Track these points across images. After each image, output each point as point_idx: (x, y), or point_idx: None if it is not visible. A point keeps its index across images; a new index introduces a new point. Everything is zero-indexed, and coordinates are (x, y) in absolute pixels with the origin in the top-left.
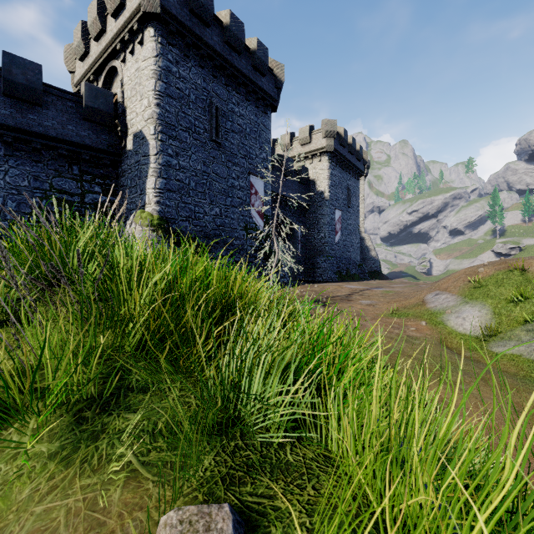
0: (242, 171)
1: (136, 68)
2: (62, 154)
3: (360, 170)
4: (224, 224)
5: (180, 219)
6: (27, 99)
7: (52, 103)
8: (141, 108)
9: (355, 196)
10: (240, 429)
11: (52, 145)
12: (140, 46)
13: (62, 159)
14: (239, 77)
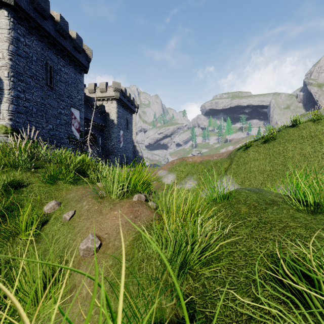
0: (66, 105)
1: None
2: None
3: (133, 110)
4: (55, 134)
5: (26, 130)
6: None
7: None
8: None
9: (130, 123)
10: None
11: None
12: None
13: None
14: (65, 51)
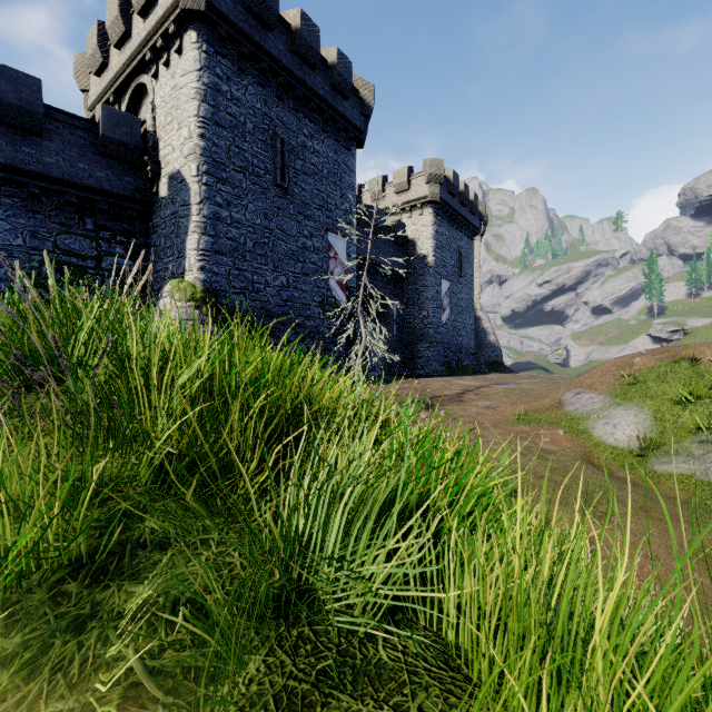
0: (317, 227)
1: (172, 85)
2: (71, 202)
3: (475, 227)
4: (293, 298)
5: (233, 292)
6: (21, 126)
7: (57, 131)
8: (179, 139)
9: (468, 262)
10: (308, 606)
11: (56, 190)
12: (178, 55)
13: (70, 209)
14: (312, 99)
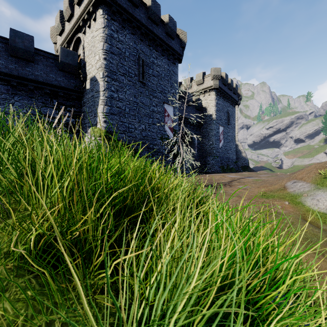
0: (159, 101)
1: (91, 36)
2: (47, 92)
3: (236, 100)
4: (148, 135)
5: (119, 132)
6: (24, 58)
7: (40, 60)
8: (94, 61)
9: (232, 117)
10: None
11: (40, 87)
12: (94, 22)
13: (46, 96)
14: (157, 40)
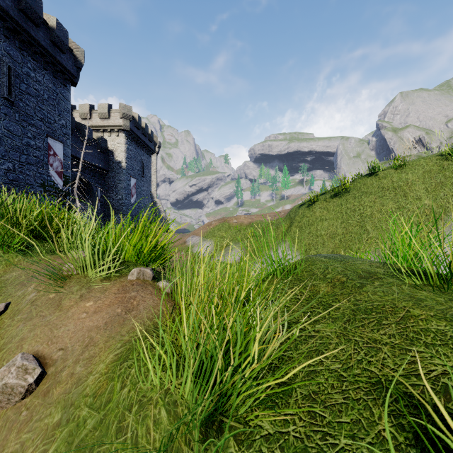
0: (39, 132)
1: None
2: None
3: (152, 149)
4: (19, 179)
5: None
6: None
7: None
8: None
9: (147, 169)
10: None
11: None
12: None
13: None
14: (36, 46)
